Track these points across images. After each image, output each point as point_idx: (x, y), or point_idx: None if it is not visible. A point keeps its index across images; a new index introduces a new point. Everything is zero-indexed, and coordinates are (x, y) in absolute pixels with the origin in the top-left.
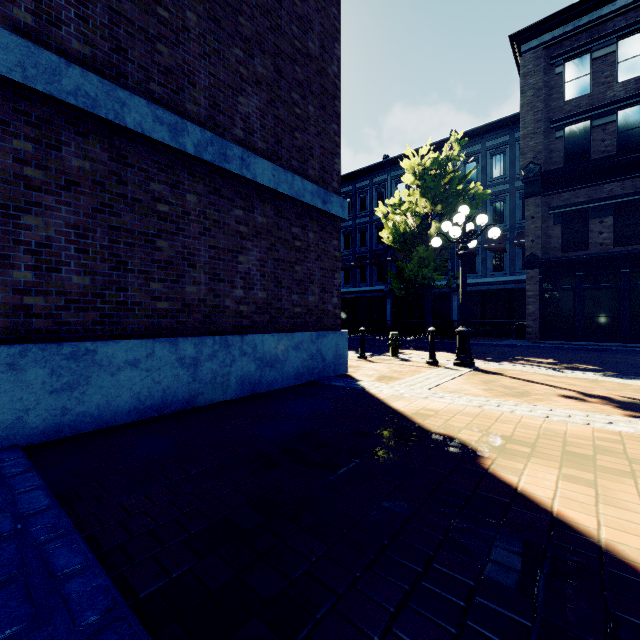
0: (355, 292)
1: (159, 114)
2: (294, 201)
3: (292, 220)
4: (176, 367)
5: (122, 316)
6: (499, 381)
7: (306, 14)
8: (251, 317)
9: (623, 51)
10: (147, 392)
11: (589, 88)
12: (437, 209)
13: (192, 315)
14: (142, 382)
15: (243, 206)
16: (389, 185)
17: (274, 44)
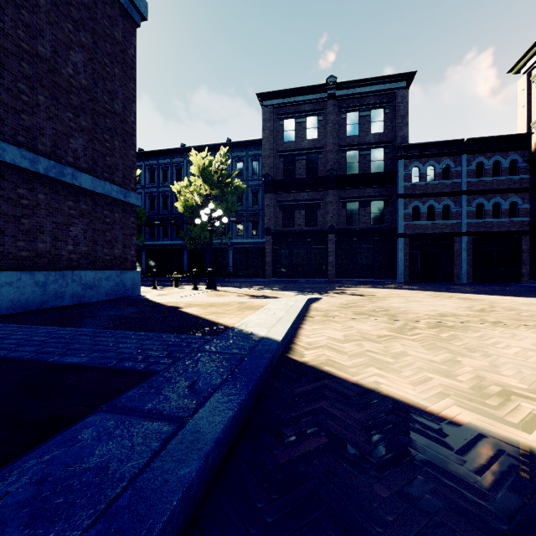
0: (159, 245)
1: (24, 154)
2: (105, 196)
3: (104, 207)
4: (34, 287)
5: (2, 259)
6: (219, 293)
7: (113, 89)
8: (78, 261)
9: (308, 123)
10: (17, 299)
11: (295, 138)
12: (214, 193)
13: (42, 259)
14: (15, 293)
15: (73, 200)
16: (186, 166)
17: (93, 108)
